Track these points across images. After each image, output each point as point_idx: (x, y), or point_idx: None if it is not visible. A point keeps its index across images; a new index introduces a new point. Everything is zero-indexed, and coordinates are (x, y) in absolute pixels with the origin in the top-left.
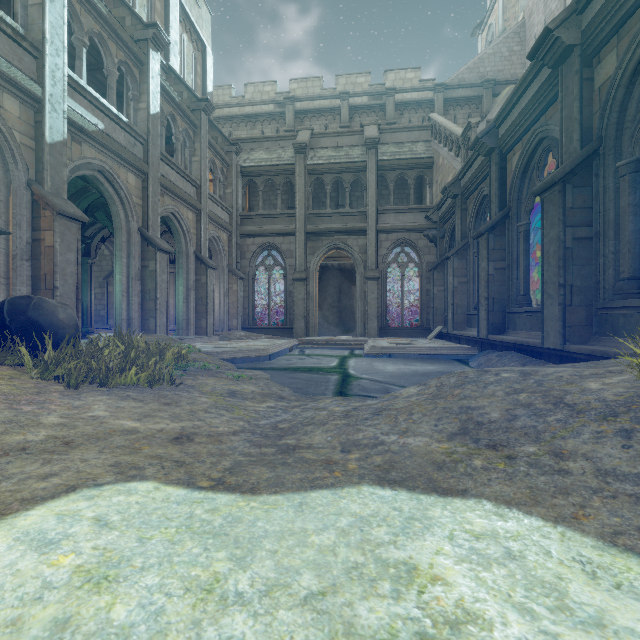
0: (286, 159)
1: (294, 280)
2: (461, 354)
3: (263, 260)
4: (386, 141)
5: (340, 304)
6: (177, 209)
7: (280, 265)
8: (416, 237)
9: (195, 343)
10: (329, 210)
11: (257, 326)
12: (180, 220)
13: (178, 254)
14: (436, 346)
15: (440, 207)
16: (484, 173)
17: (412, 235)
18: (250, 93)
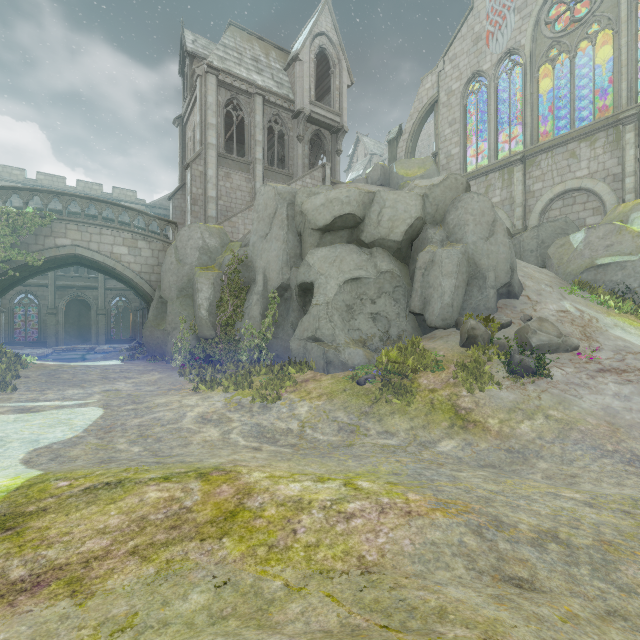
0: None
1: (48, 314)
2: None
3: (21, 300)
4: None
5: (80, 323)
6: None
7: (35, 304)
8: (128, 293)
9: None
10: (73, 274)
11: (17, 341)
12: None
13: None
14: None
15: None
16: None
17: (126, 292)
18: None
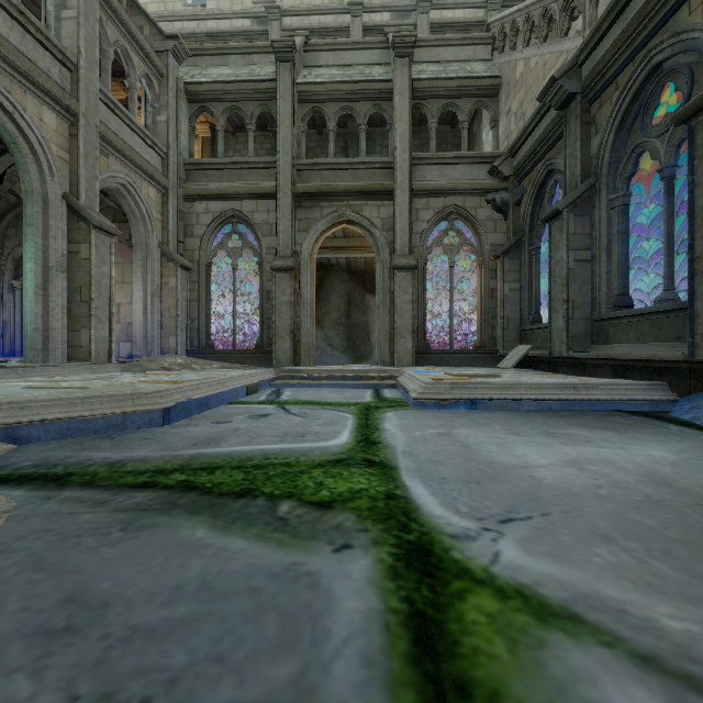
0: (262, 74)
1: (274, 270)
2: (638, 399)
3: (224, 240)
4: (422, 60)
5: (349, 320)
6: (3, 88)
7: (252, 248)
8: (474, 204)
9: (32, 377)
10: (333, 158)
11: (212, 348)
12: (16, 117)
13: (27, 198)
14: (574, 381)
15: (517, 149)
16: (670, 2)
17: (467, 200)
18: (214, 0)
